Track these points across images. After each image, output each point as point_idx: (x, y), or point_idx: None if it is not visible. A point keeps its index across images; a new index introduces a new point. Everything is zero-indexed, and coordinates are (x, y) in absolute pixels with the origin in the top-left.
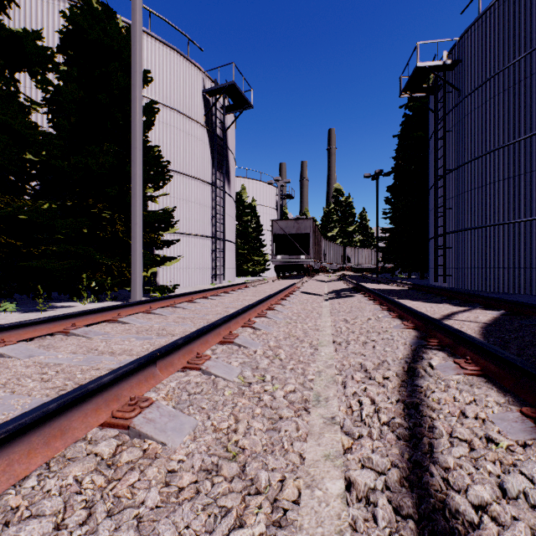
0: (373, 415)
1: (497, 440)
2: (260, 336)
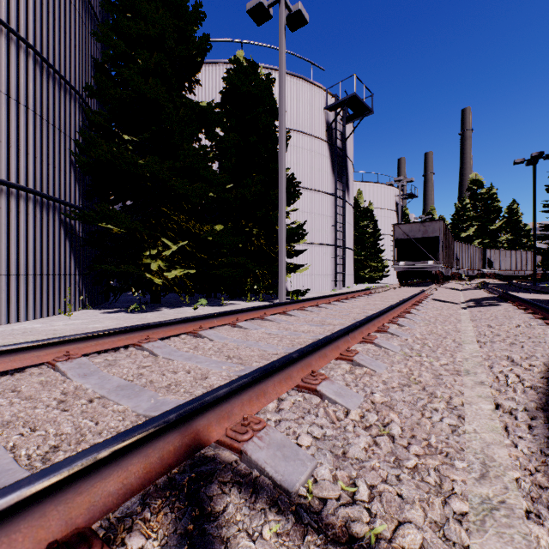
0: (517, 381)
1: None
2: (405, 330)
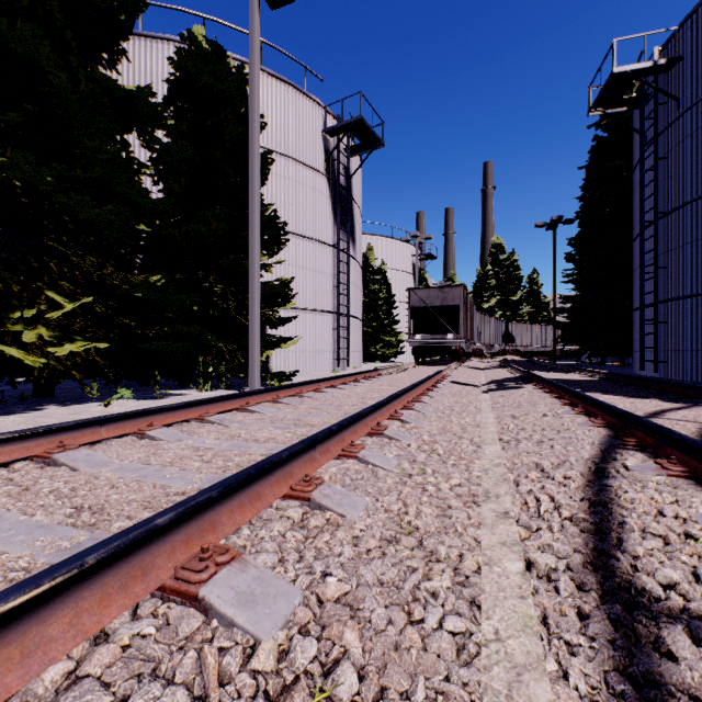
0: (553, 510)
1: (697, 535)
2: (410, 429)
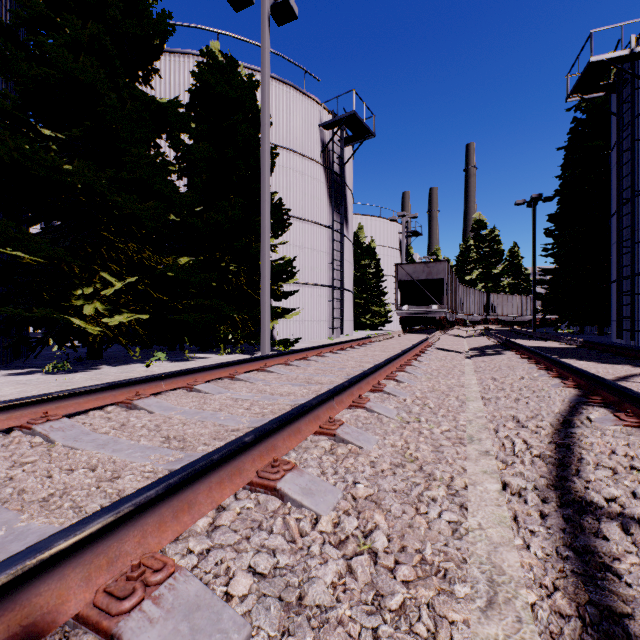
0: (525, 449)
1: (639, 467)
2: (404, 388)
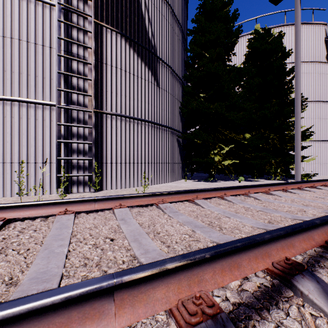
0: None
1: None
2: None
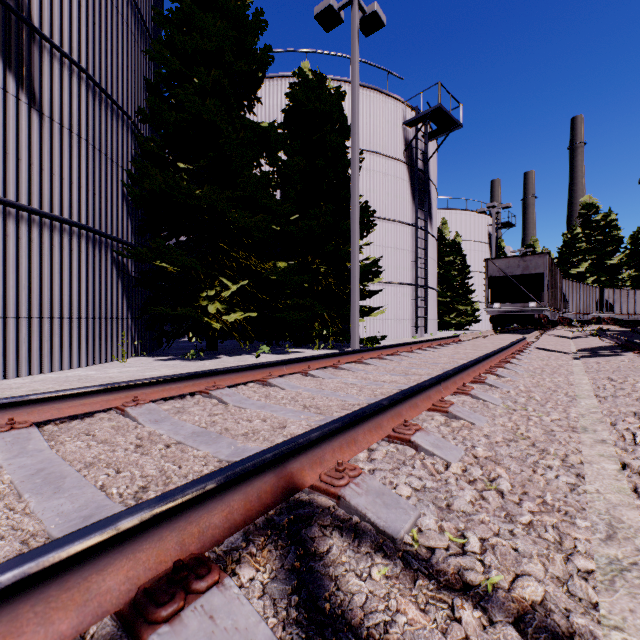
0: None
1: None
2: (505, 382)
